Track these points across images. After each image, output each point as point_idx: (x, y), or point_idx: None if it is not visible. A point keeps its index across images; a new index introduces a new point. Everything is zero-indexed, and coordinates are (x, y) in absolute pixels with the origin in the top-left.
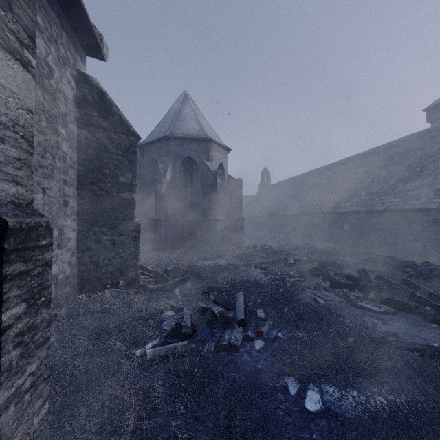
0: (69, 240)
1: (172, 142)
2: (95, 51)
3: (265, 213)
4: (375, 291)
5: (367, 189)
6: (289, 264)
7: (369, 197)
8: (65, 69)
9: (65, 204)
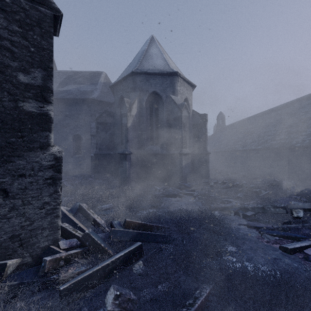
0: None
1: (138, 78)
2: None
3: (223, 149)
4: None
5: None
6: (295, 217)
7: None
8: None
9: None
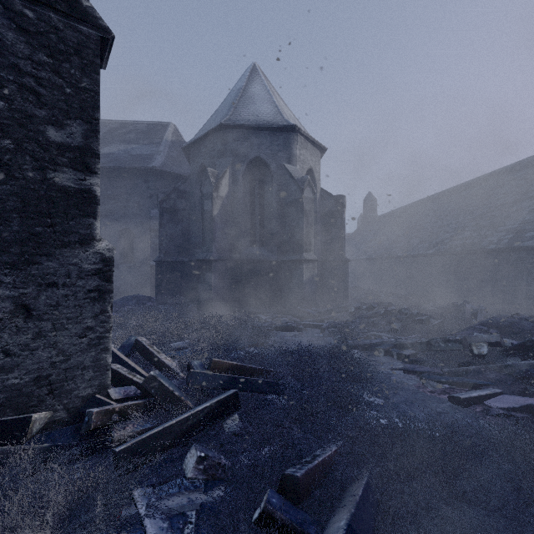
0: None
1: (231, 134)
2: None
3: (373, 254)
4: None
5: None
6: (476, 355)
7: None
8: None
9: None
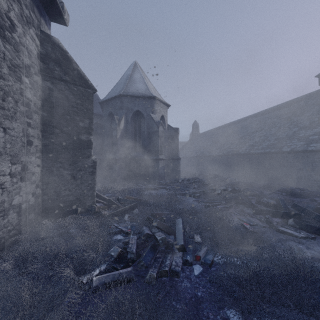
0: (33, 174)
1: (125, 99)
2: (58, 17)
3: (195, 154)
4: (294, 218)
5: (275, 135)
6: (217, 193)
7: (277, 141)
8: (29, 27)
9: (29, 143)
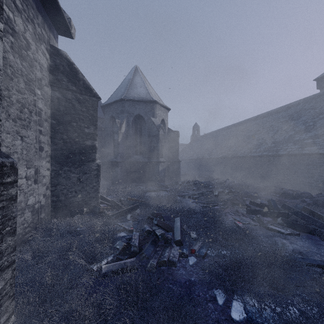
0: (43, 177)
1: (126, 103)
2: (65, 31)
3: (196, 157)
4: (282, 217)
5: (273, 138)
6: (215, 195)
7: (274, 145)
8: (41, 43)
9: (41, 149)
